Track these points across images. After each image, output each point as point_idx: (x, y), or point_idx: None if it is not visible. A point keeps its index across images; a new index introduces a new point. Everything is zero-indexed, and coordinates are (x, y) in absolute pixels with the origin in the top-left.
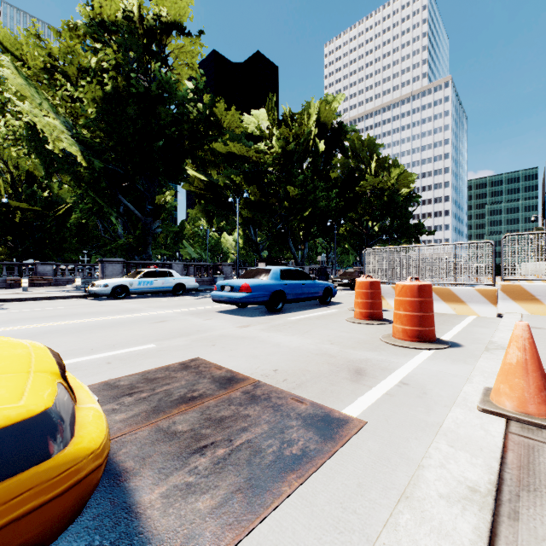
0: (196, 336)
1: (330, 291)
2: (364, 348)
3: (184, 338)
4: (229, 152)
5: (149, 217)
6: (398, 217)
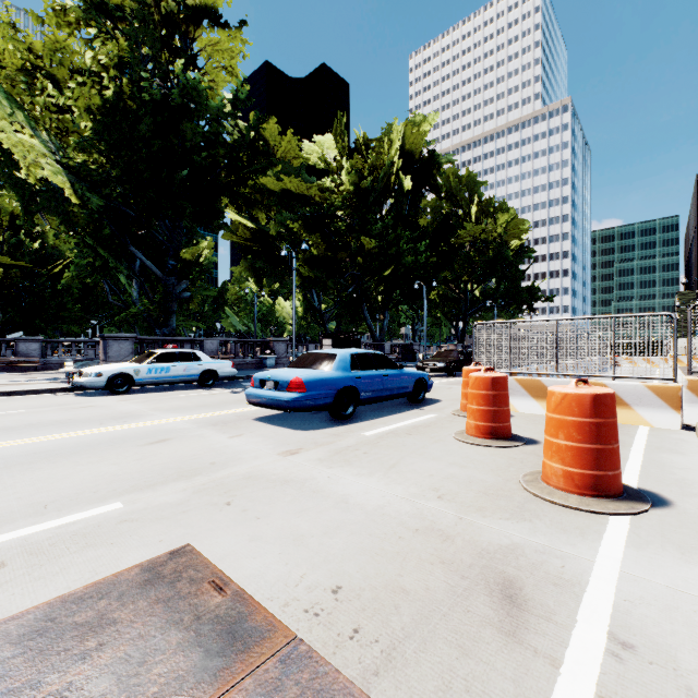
0: (205, 478)
1: (424, 384)
2: (500, 511)
3: (182, 483)
4: (283, 190)
5: (172, 276)
6: (507, 278)
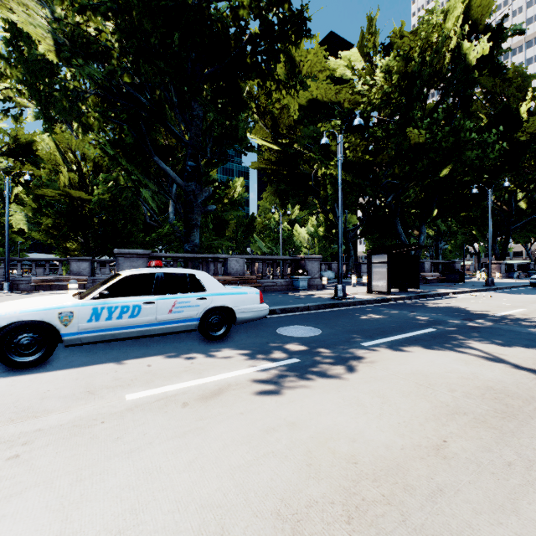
0: None
1: None
2: None
3: None
4: (310, 99)
5: (191, 180)
6: None
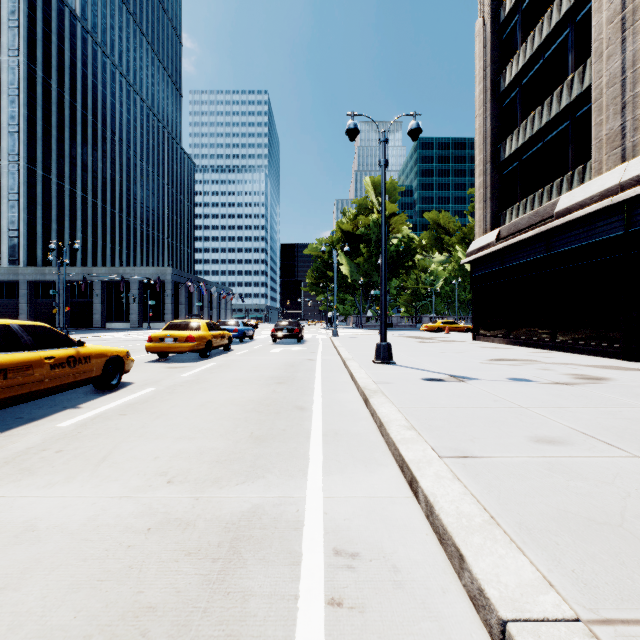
0: None
1: None
2: None
3: None
4: None
5: None
6: None
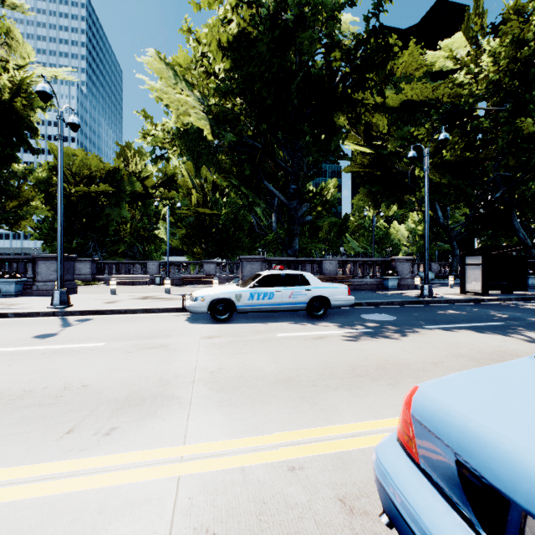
0: None
1: None
2: None
3: None
4: (404, 102)
5: (293, 200)
6: None
